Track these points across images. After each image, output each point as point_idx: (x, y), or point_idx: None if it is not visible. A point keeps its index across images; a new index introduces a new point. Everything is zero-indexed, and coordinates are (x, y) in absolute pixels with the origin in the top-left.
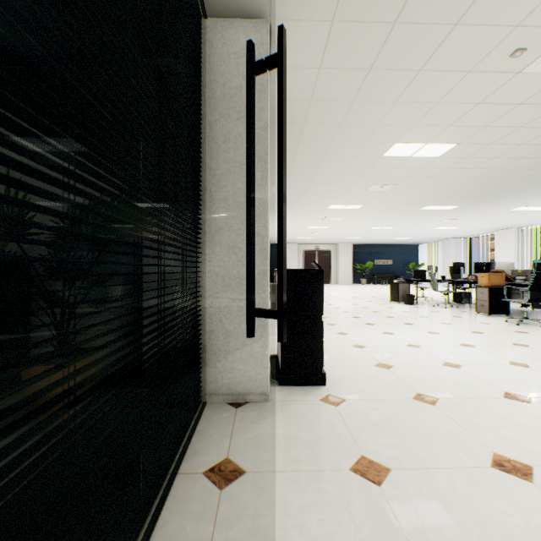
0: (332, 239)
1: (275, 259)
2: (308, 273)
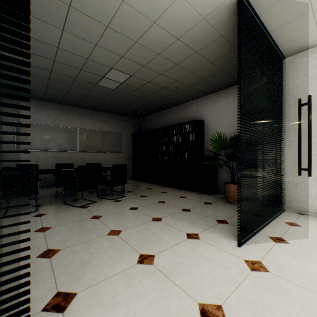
0: None
1: None
2: None
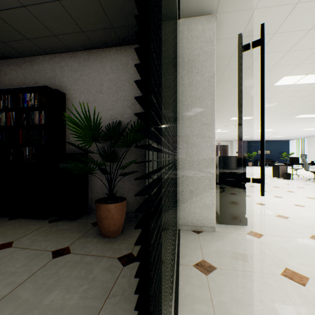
0: (229, 138)
1: None
2: (236, 159)
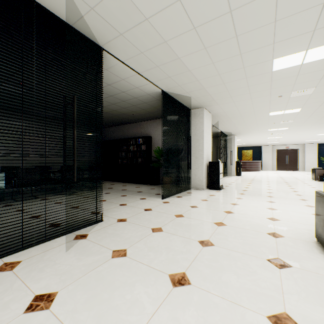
0: (295, 142)
1: (256, 155)
2: (215, 162)
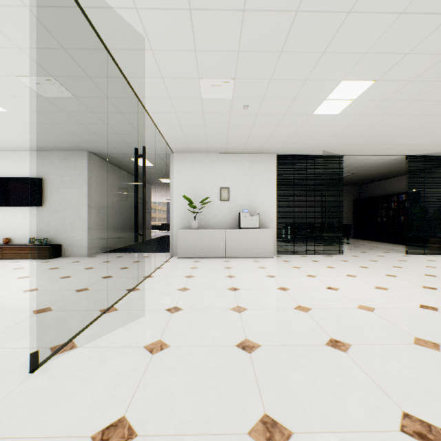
0: None
1: None
2: None
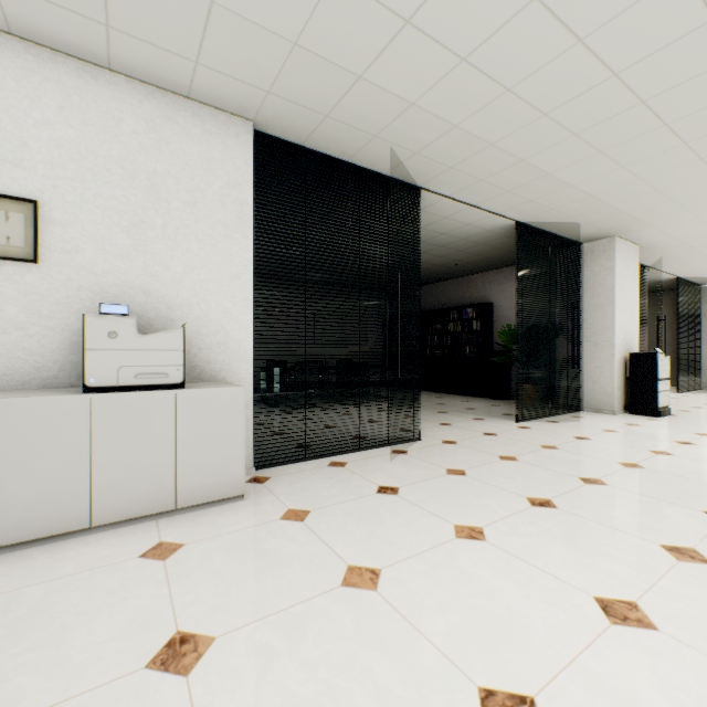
0: None
1: None
2: (647, 355)
